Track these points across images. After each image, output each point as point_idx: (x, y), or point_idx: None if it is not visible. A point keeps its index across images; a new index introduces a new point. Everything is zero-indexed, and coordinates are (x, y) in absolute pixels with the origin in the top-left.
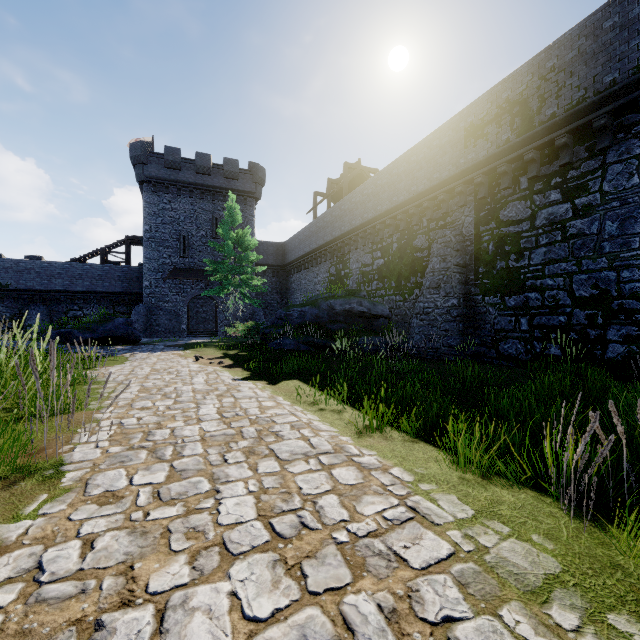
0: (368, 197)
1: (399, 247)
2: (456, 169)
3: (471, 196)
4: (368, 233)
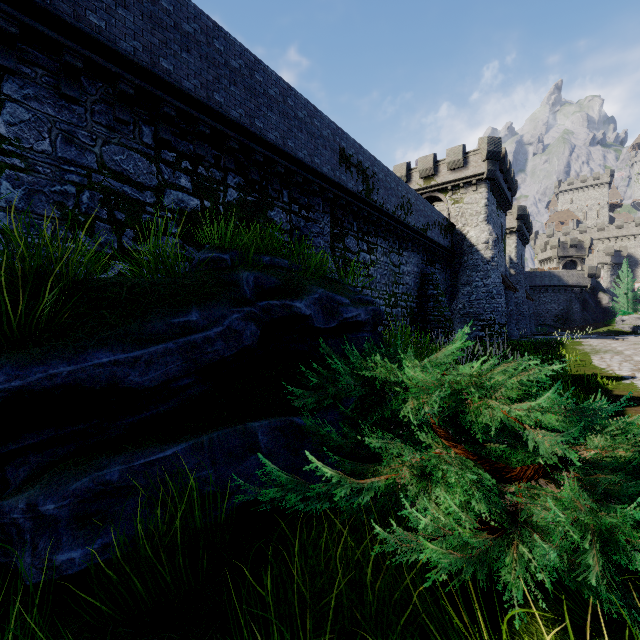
0: (181, 33)
1: (243, 202)
2: (334, 176)
3: (329, 208)
4: (167, 113)
